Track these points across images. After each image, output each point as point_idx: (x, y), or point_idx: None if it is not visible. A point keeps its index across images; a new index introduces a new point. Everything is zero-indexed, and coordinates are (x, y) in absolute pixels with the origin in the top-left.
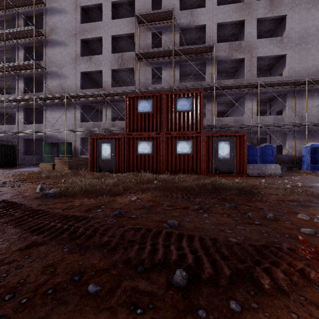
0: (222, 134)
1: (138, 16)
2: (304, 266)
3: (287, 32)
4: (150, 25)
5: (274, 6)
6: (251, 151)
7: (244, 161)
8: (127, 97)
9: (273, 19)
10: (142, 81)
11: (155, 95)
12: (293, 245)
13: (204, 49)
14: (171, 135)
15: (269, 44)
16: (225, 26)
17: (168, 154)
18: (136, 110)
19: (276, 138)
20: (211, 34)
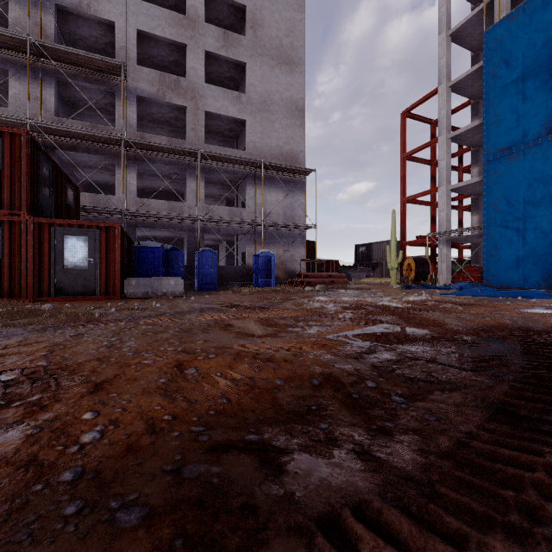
0: (72, 223)
1: None
2: None
3: (247, 88)
4: None
5: (230, 42)
6: (176, 258)
7: (116, 272)
8: None
9: (232, 62)
10: None
11: None
12: None
13: (105, 65)
14: None
15: (223, 98)
16: (158, 43)
17: None
18: None
19: (242, 241)
20: (126, 45)
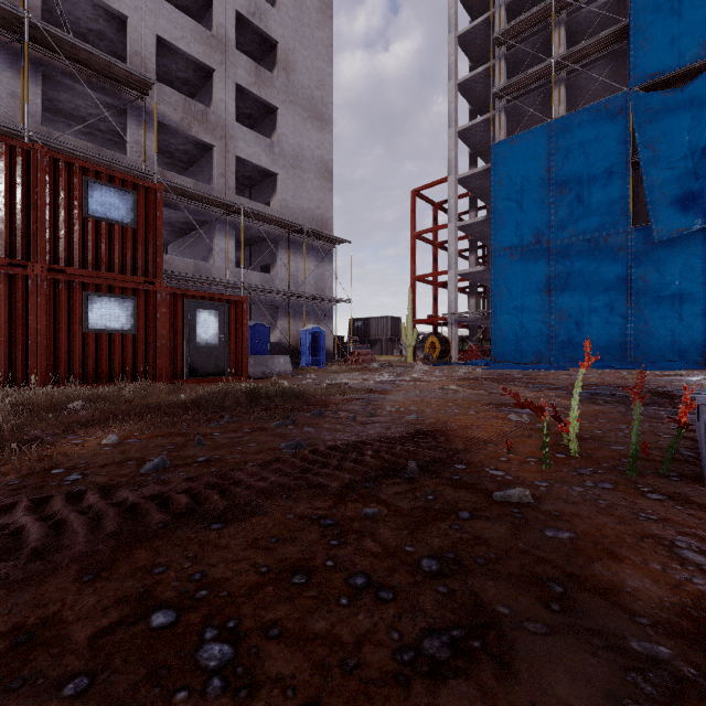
0: (205, 295)
1: None
2: (458, 431)
3: (279, 137)
4: None
5: (263, 80)
6: None
7: (245, 350)
8: None
9: (259, 101)
10: None
11: (4, 142)
12: (425, 426)
13: (126, 75)
14: (70, 277)
15: (255, 143)
16: (173, 54)
17: (59, 331)
18: None
19: (261, 313)
20: (143, 51)
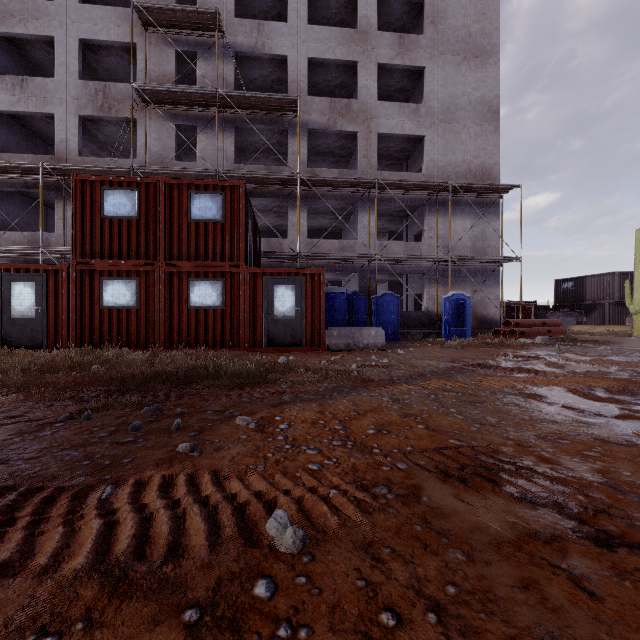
0: (281, 271)
1: (140, 9)
2: None
3: (426, 97)
4: (171, 34)
5: (406, 47)
6: (358, 304)
7: (321, 322)
8: (77, 180)
9: (406, 70)
10: (154, 151)
11: (143, 182)
12: (76, 479)
13: (281, 102)
14: (179, 268)
15: (398, 114)
16: (326, 67)
17: (173, 309)
18: (99, 210)
19: (415, 282)
20: (298, 77)
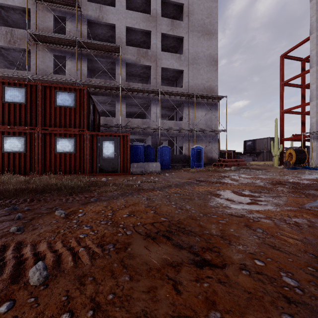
0: (107, 134)
1: None
2: None
3: (184, 51)
4: (51, 6)
5: (175, 26)
6: (150, 151)
7: (127, 160)
8: None
9: (175, 37)
10: (41, 68)
11: (28, 84)
12: None
13: (111, 48)
14: (50, 131)
15: (171, 58)
16: (136, 32)
17: (46, 153)
18: (1, 98)
19: (179, 140)
20: (120, 35)
